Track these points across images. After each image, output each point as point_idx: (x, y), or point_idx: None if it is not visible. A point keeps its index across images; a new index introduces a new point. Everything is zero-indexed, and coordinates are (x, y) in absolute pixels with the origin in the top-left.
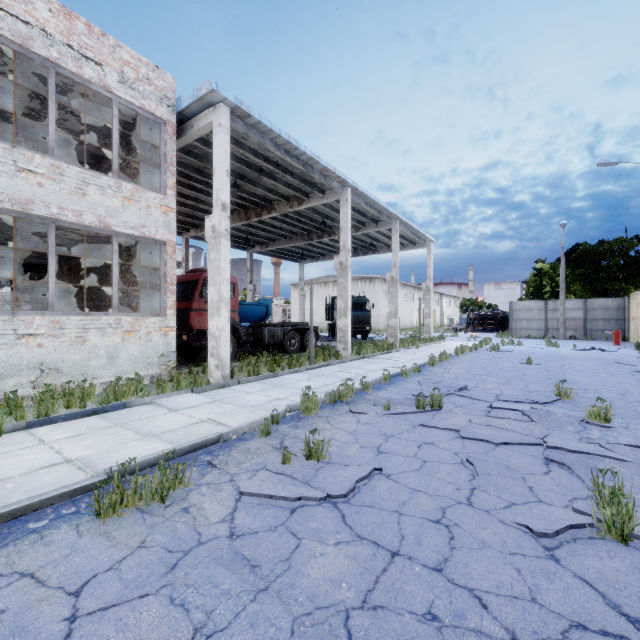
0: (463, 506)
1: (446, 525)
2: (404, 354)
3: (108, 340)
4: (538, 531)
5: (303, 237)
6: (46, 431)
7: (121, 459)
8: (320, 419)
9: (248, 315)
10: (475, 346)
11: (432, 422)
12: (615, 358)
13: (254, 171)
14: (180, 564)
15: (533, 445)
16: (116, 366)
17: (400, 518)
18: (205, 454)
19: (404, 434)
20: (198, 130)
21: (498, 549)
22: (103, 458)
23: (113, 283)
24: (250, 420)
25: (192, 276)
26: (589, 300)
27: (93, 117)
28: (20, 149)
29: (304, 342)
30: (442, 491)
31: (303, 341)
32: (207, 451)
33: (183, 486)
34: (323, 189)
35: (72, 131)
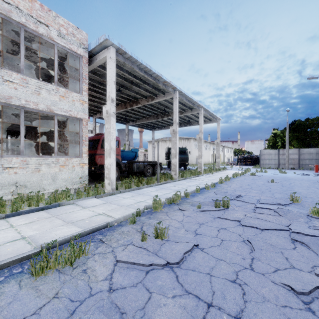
0: (248, 271)
1: (239, 284)
2: (206, 177)
3: (52, 170)
4: (298, 290)
5: (154, 117)
6: (15, 219)
7: (52, 237)
8: (163, 213)
9: (126, 157)
10: (242, 173)
11: (224, 216)
12: (317, 179)
13: (128, 83)
14: (77, 311)
15: (283, 230)
16: (56, 183)
17: (211, 279)
18: (99, 234)
19: (209, 223)
20: (99, 61)
21: (274, 303)
22: (42, 236)
23: (54, 140)
24: (125, 214)
25: (97, 137)
26: (301, 149)
27: (45, 55)
28: (5, 70)
29: (154, 171)
30: (234, 260)
31: (154, 170)
32: (100, 232)
33: (84, 255)
34: (164, 92)
35: (35, 62)
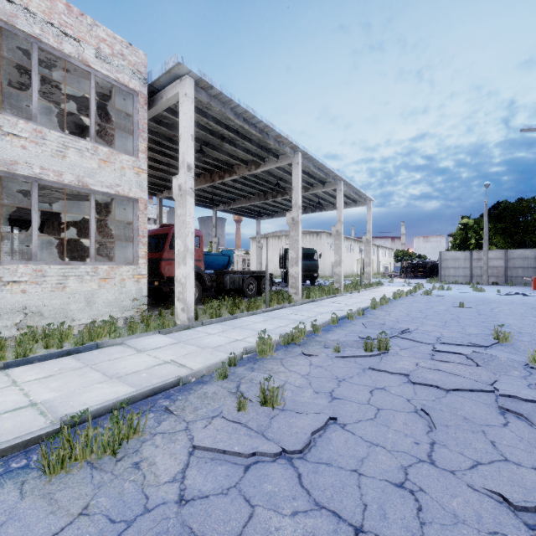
0: (425, 465)
1: (411, 491)
2: (348, 298)
3: (86, 286)
4: (516, 504)
5: (260, 197)
6: (21, 372)
7: (82, 403)
8: (275, 361)
9: (213, 264)
10: (410, 291)
11: (381, 366)
12: None
13: (217, 138)
14: None
15: (484, 392)
16: (93, 309)
17: (360, 480)
18: (164, 398)
19: (355, 378)
20: (167, 100)
21: (474, 526)
22: (66, 402)
23: (91, 236)
24: (209, 362)
25: (163, 230)
26: (509, 251)
27: (75, 90)
28: (5, 115)
29: (261, 287)
30: (401, 446)
31: (260, 286)
32: (166, 395)
33: (138, 435)
34: (277, 154)
35: (58, 104)
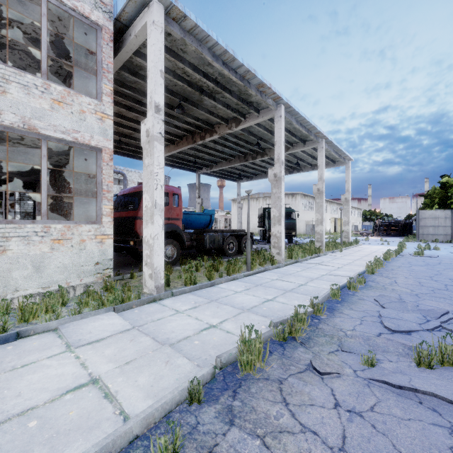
0: None
1: None
2: (333, 258)
3: (34, 249)
4: None
5: (240, 159)
6: None
7: None
8: (269, 389)
9: (195, 223)
10: (398, 251)
11: None
12: None
13: (195, 90)
14: None
15: None
16: (43, 276)
17: None
18: None
19: None
20: (135, 37)
21: None
22: None
23: (41, 189)
24: (159, 386)
25: (140, 187)
26: None
27: (39, 33)
28: None
29: (241, 246)
30: None
31: (240, 245)
32: None
33: None
34: (258, 109)
35: (27, 53)
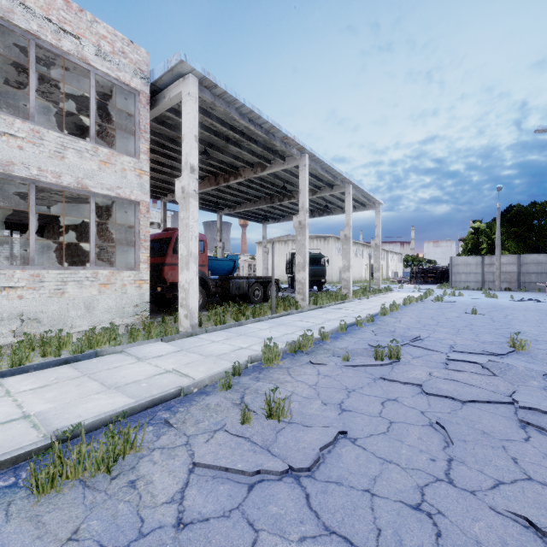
0: (443, 485)
1: (428, 513)
2: (356, 304)
3: (85, 292)
4: (545, 529)
5: (266, 200)
6: (16, 381)
7: (78, 416)
8: (281, 370)
9: (217, 269)
10: (421, 297)
11: (392, 375)
12: None
13: (221, 139)
14: None
15: (502, 403)
16: (93, 316)
17: (373, 501)
18: (164, 410)
19: (365, 388)
20: (169, 100)
21: None
22: (60, 414)
23: (90, 240)
24: (213, 371)
25: (166, 234)
26: (522, 256)
27: (75, 90)
28: (1, 114)
29: (267, 293)
30: (416, 463)
31: (266, 292)
32: (166, 406)
33: (135, 451)
34: (284, 156)
35: (58, 104)
